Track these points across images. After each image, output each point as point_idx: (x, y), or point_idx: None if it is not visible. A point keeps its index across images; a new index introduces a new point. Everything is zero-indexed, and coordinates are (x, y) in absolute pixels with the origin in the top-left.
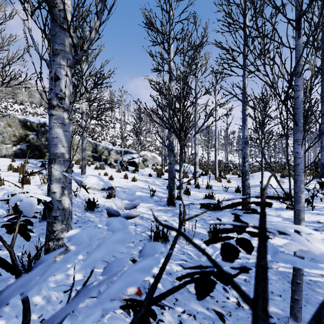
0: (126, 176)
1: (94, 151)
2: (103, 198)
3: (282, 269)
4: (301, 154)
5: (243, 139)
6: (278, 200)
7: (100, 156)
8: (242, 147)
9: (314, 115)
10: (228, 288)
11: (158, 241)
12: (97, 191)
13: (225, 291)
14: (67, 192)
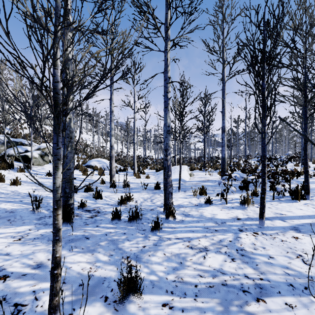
0: (1, 178)
1: None
2: None
3: None
4: None
5: (165, 127)
6: (195, 195)
7: None
8: (164, 137)
9: None
10: None
11: None
12: None
13: None
14: None
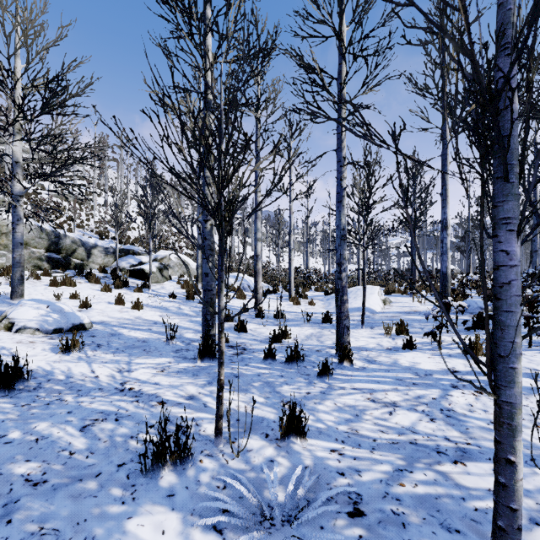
0: (120, 300)
1: (52, 248)
2: (51, 352)
3: (423, 488)
4: (517, 257)
5: (338, 231)
6: (389, 334)
7: (69, 259)
8: (337, 245)
9: None
10: None
11: (164, 462)
12: (43, 335)
13: None
14: None
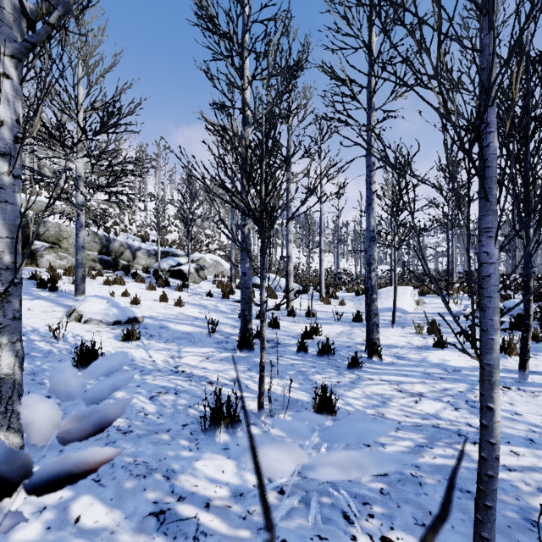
0: (164, 298)
1: (104, 250)
2: (115, 340)
3: (441, 460)
4: (495, 257)
5: (367, 233)
6: (420, 333)
7: (117, 261)
8: (366, 246)
9: (505, 185)
10: (353, 516)
11: (219, 424)
12: (106, 326)
13: (348, 522)
14: (6, 340)
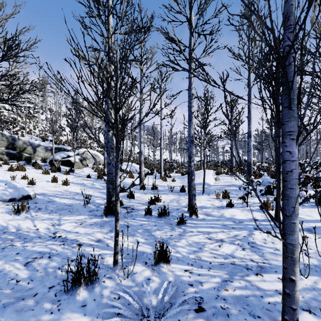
0: (55, 179)
1: (10, 146)
2: (7, 214)
3: (239, 291)
4: (296, 155)
5: (189, 138)
6: (218, 198)
7: (21, 154)
8: (188, 146)
9: None
10: None
11: (80, 284)
12: (2, 203)
13: None
14: None
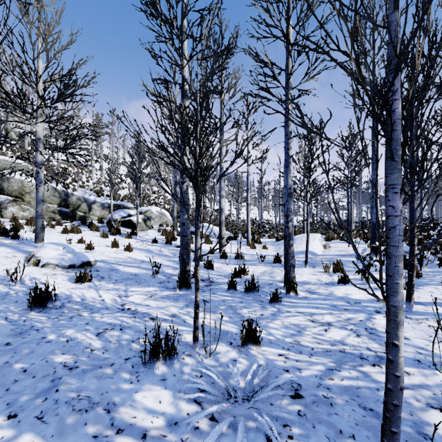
0: (115, 244)
1: (63, 203)
2: (68, 282)
3: (348, 381)
4: (400, 210)
5: (285, 190)
6: (327, 272)
7: (75, 212)
8: (285, 201)
9: None
10: (275, 439)
11: (158, 357)
12: (61, 269)
13: None
14: None
